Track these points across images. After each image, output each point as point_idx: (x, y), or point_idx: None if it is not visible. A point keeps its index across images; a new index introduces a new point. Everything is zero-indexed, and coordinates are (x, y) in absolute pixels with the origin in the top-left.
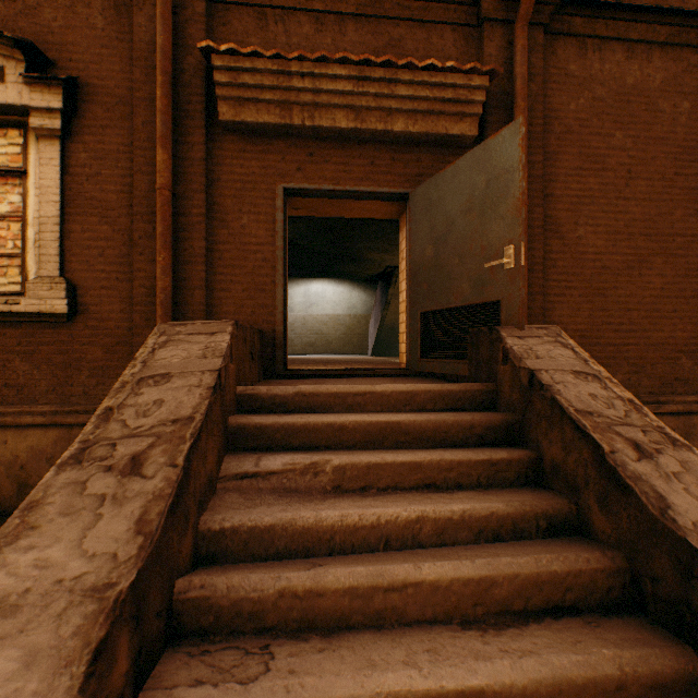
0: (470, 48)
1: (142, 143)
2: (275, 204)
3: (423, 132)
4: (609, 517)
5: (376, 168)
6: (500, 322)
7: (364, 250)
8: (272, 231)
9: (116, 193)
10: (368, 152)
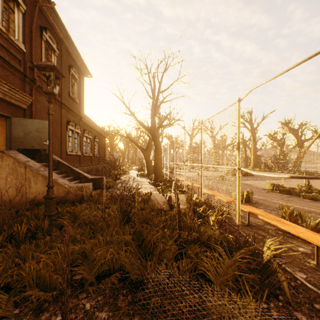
0: (22, 85)
1: None
2: None
3: (17, 104)
4: (72, 173)
5: (3, 108)
6: (46, 153)
7: None
8: None
9: None
10: (1, 102)
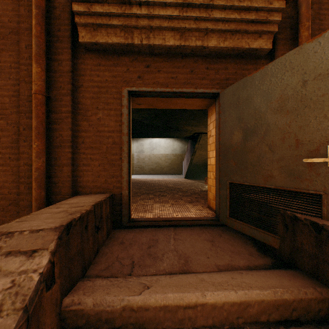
0: None
1: (25, 60)
2: (122, 102)
3: (231, 47)
4: None
5: (195, 75)
6: (321, 215)
7: (182, 125)
8: (119, 122)
9: (9, 97)
10: (188, 63)
